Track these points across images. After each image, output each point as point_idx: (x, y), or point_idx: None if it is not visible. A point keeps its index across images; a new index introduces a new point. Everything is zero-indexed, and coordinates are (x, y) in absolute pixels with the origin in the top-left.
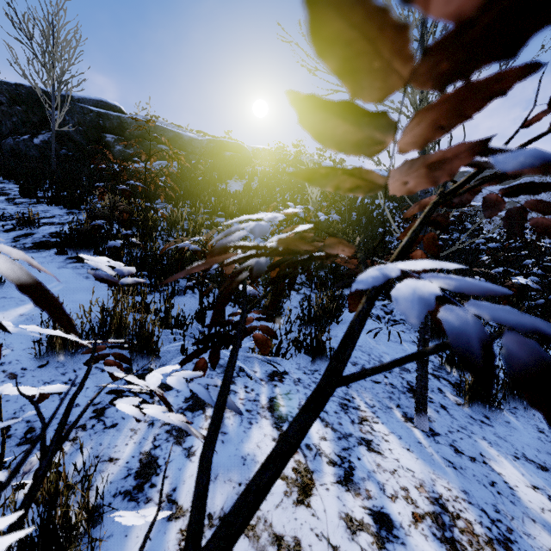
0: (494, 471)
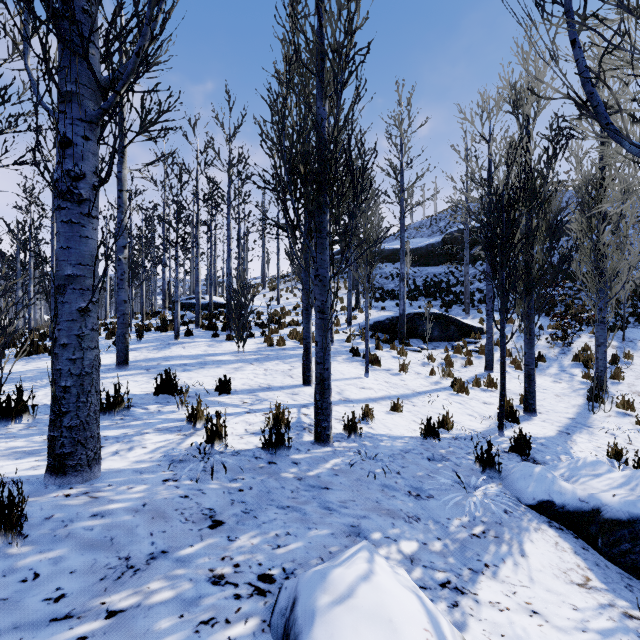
0: (632, 347)
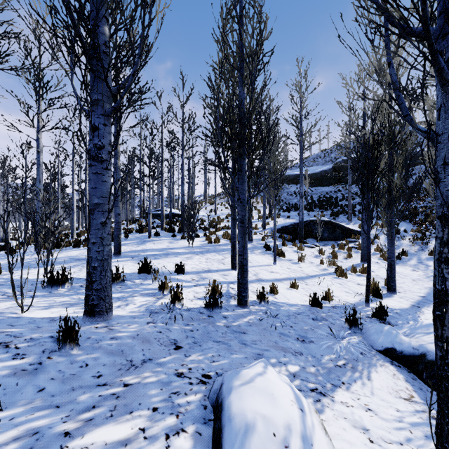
0: None
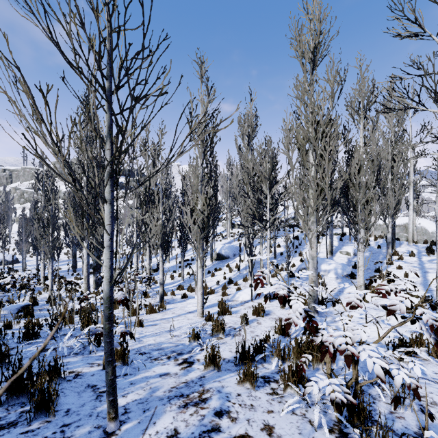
0: (128, 404)
